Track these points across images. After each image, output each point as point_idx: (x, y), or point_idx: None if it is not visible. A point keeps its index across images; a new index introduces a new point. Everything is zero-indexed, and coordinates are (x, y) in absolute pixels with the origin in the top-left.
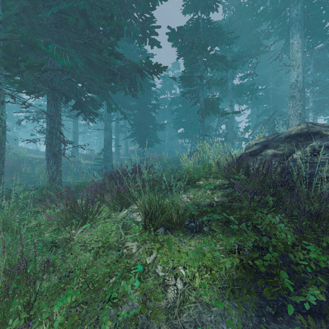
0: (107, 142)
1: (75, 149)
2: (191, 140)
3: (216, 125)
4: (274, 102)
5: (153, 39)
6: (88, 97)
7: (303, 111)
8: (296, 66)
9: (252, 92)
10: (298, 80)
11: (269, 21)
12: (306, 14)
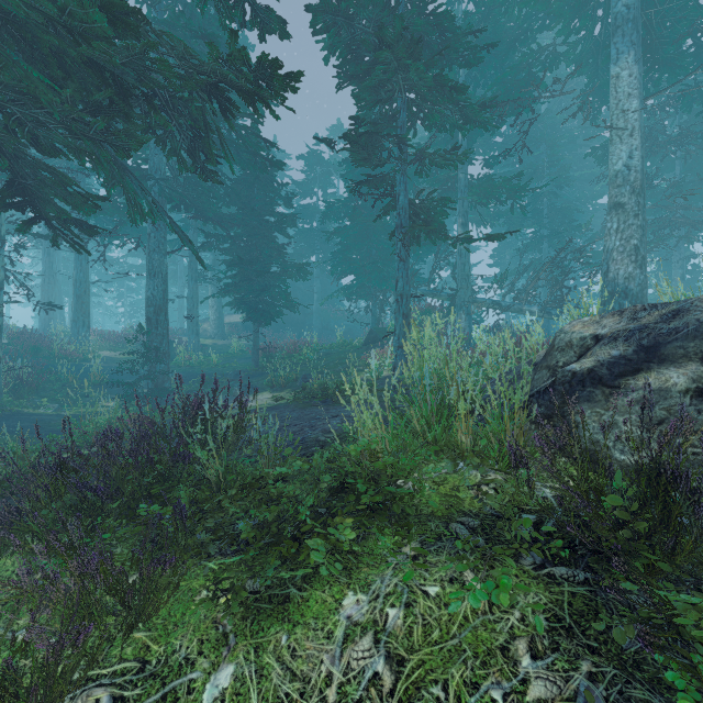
0: (154, 308)
1: (80, 322)
2: (372, 304)
3: (425, 269)
4: (552, 223)
5: (264, 9)
6: (40, 168)
7: (643, 242)
8: (627, 130)
9: (514, 194)
10: (633, 165)
11: (559, 22)
12: (644, 11)
